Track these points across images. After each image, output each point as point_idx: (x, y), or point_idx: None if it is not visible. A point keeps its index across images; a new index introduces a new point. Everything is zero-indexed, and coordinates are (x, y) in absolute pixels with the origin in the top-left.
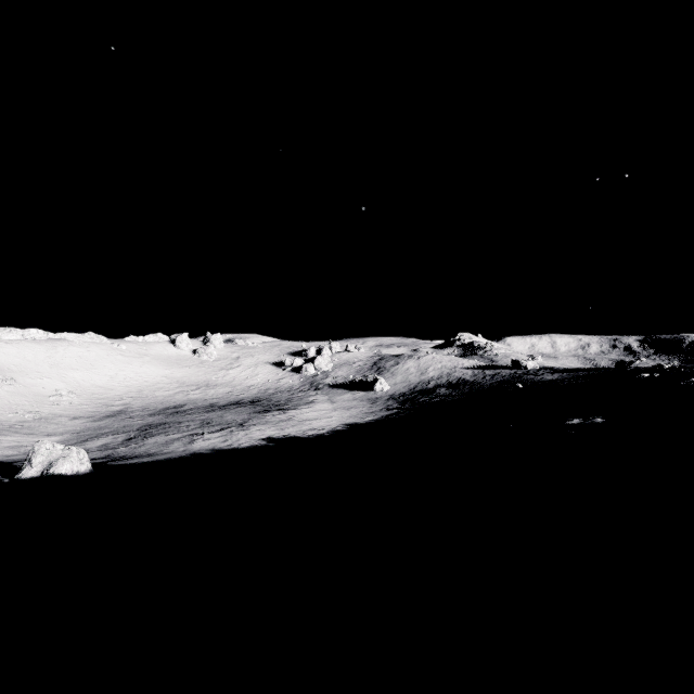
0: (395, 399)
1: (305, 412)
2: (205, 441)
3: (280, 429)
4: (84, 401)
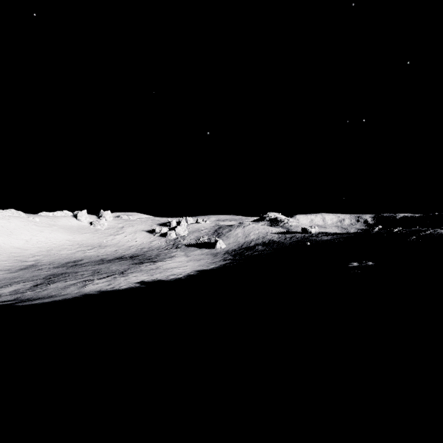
0: (229, 253)
1: (168, 263)
2: (94, 285)
3: (150, 275)
4: (3, 258)
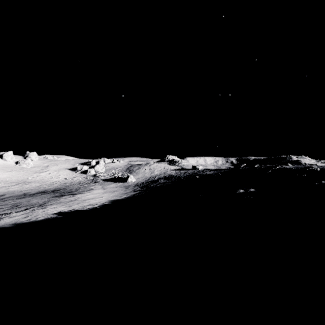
0: (138, 186)
1: (86, 195)
2: (10, 218)
3: (68, 206)
4: None
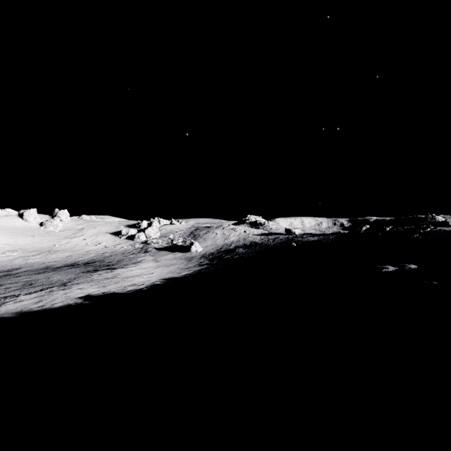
0: (206, 257)
1: (130, 270)
2: (15, 304)
3: (101, 287)
4: None
